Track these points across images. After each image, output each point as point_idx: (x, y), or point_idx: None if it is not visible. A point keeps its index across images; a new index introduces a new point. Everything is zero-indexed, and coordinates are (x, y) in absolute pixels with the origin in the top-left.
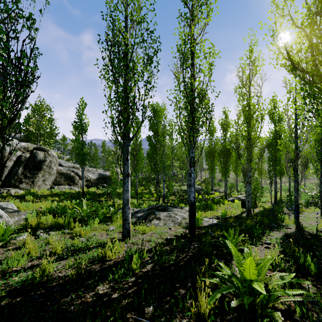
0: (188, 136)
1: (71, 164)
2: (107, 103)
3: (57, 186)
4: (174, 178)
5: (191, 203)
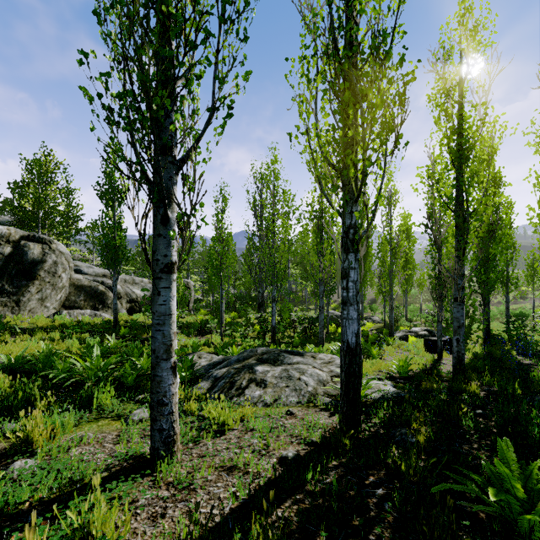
0: (341, 170)
1: (100, 269)
2: (109, 57)
3: (68, 311)
4: (291, 298)
5: (349, 348)
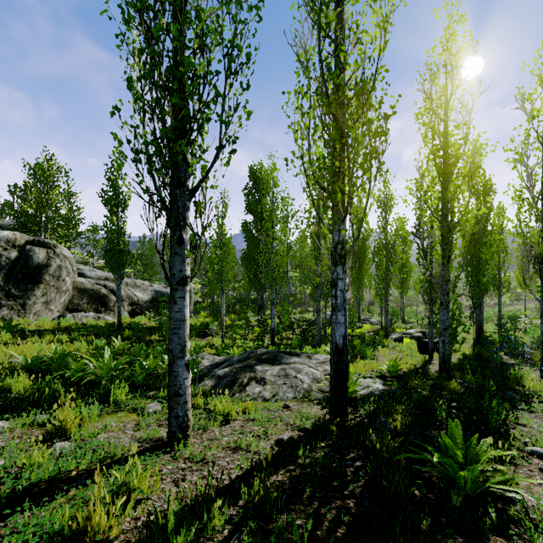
0: (330, 193)
1: (102, 273)
2: (132, 103)
3: (72, 314)
4: (290, 300)
5: (337, 349)
